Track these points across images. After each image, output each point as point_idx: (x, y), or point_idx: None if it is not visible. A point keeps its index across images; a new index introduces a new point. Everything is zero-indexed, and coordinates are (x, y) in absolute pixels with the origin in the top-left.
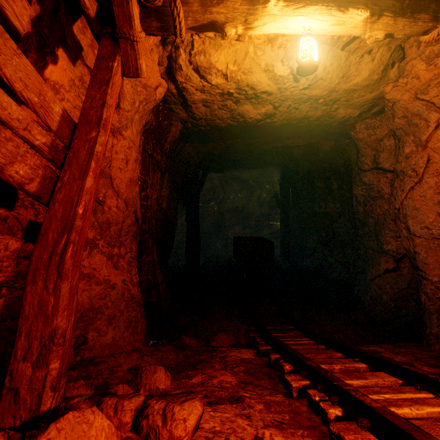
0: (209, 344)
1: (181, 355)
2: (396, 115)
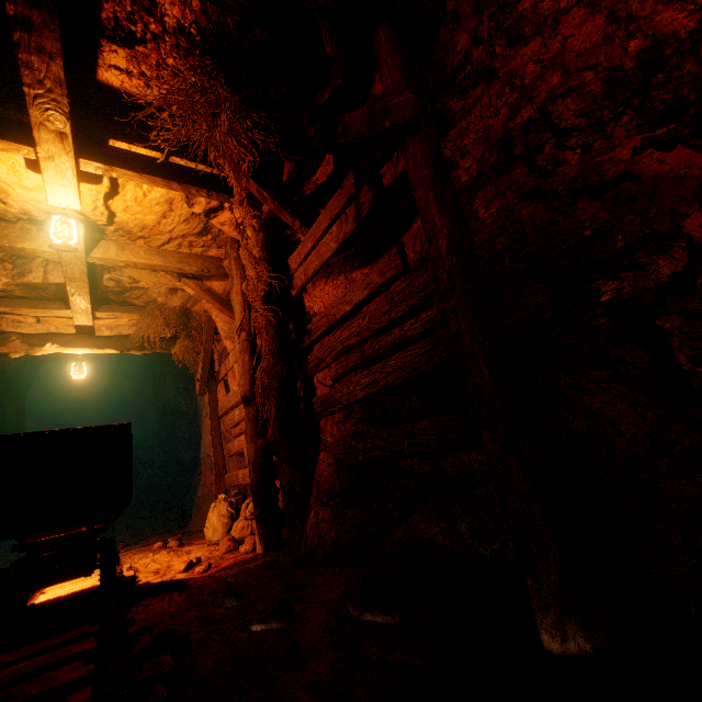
0: None
1: None
2: None
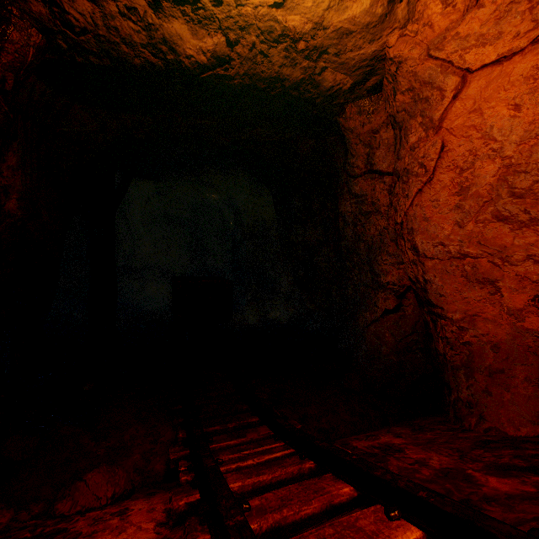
0: (51, 510)
1: None
2: (399, 88)
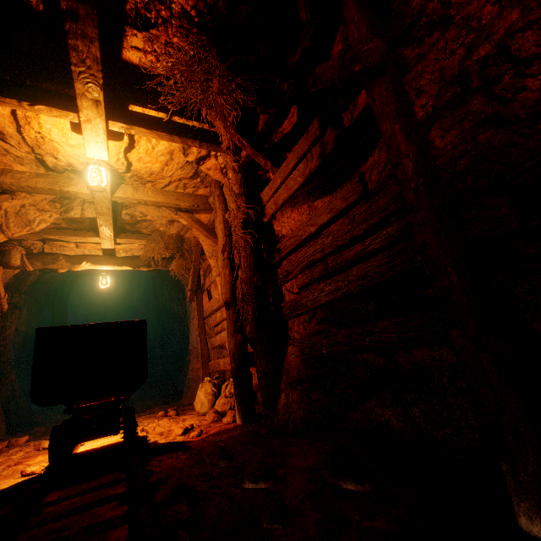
0: None
1: (32, 437)
2: None
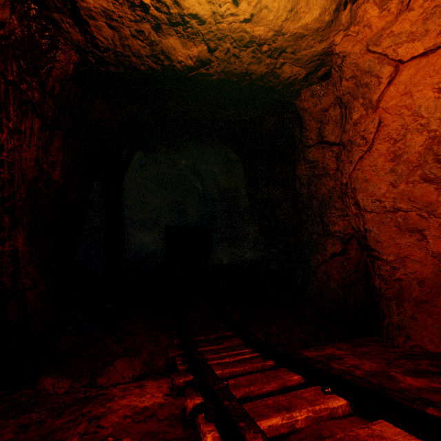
0: (94, 382)
1: (11, 427)
2: (344, 76)
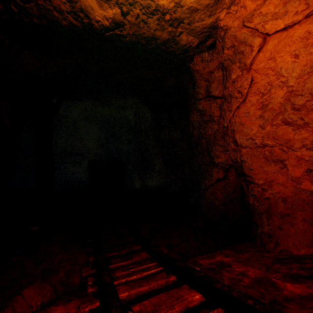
0: None
1: None
2: (226, 46)
